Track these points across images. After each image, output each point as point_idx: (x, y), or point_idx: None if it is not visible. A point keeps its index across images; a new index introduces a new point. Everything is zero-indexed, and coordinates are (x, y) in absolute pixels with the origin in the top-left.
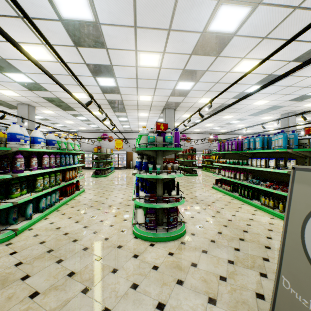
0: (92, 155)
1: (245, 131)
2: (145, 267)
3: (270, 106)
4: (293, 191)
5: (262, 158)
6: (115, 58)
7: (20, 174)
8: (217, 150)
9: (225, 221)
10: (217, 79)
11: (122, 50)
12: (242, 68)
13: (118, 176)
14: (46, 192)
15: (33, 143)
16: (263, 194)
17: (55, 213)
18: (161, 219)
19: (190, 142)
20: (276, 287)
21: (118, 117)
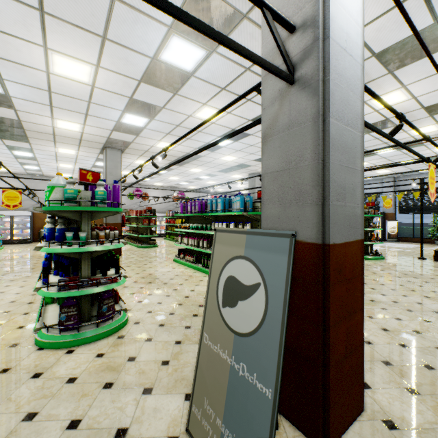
0: None
1: (212, 190)
2: (53, 384)
3: (239, 164)
4: (214, 251)
5: (223, 222)
6: (0, 46)
7: None
8: (179, 212)
9: (181, 299)
10: (178, 121)
11: (16, 37)
12: (205, 115)
13: (12, 257)
14: None
15: None
16: None
17: None
18: (88, 312)
19: (149, 199)
20: (200, 346)
21: (11, 149)
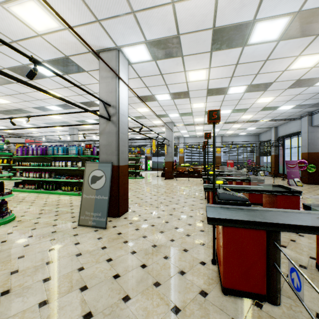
0: None
1: (44, 138)
2: (1, 236)
3: (63, 121)
4: (86, 169)
5: (63, 161)
6: None
7: None
8: (20, 154)
9: (42, 205)
10: (24, 91)
11: None
12: None
13: None
14: None
15: None
16: (64, 184)
17: None
18: None
19: None
20: (82, 199)
21: None
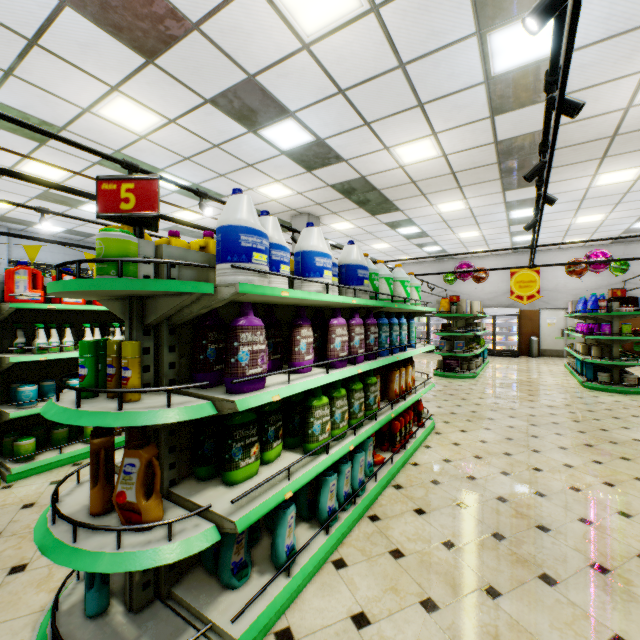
0: (425, 320)
1: None
2: None
3: None
4: None
5: None
6: None
7: (247, 398)
8: None
9: None
10: None
11: None
12: None
13: (512, 381)
14: (340, 454)
15: (300, 273)
16: None
17: (365, 529)
18: None
19: None
20: None
21: (509, 208)
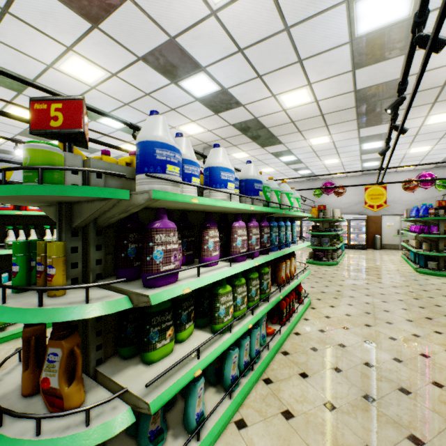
0: (299, 223)
1: None
2: None
3: None
4: None
5: None
6: None
7: (160, 292)
8: None
9: None
10: None
11: None
12: None
13: (364, 267)
14: (241, 332)
15: (208, 185)
16: None
17: (260, 391)
18: None
19: None
20: None
21: (361, 142)
